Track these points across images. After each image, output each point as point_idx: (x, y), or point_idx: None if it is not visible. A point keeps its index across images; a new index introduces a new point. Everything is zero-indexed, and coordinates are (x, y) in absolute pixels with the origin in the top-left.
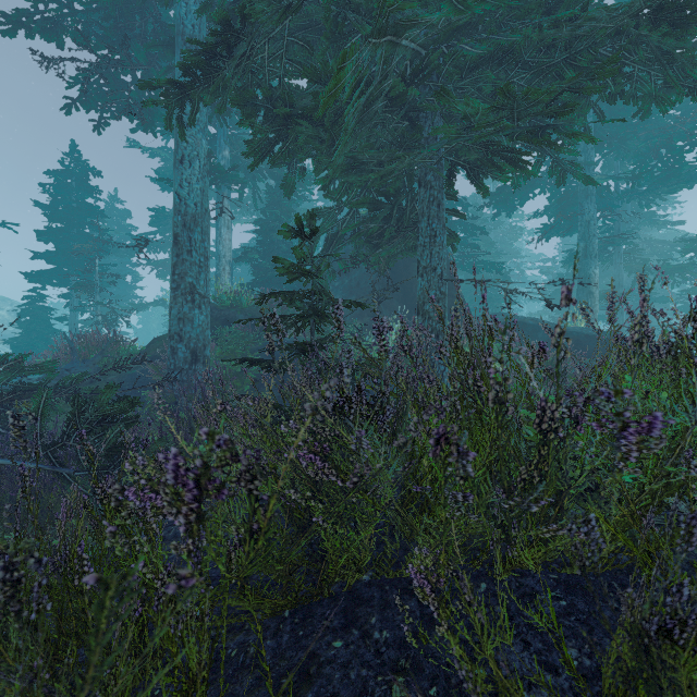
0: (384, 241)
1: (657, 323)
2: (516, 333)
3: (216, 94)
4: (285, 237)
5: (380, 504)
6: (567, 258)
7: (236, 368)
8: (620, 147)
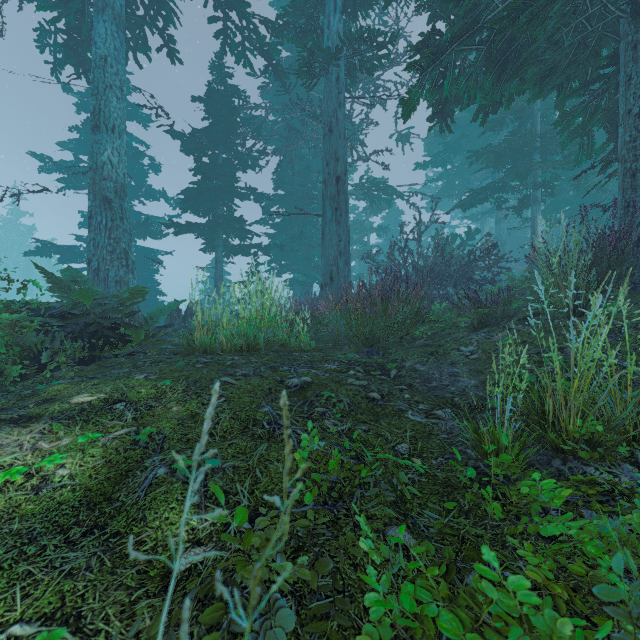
0: None
1: None
2: None
3: None
4: None
5: None
6: None
7: None
8: None
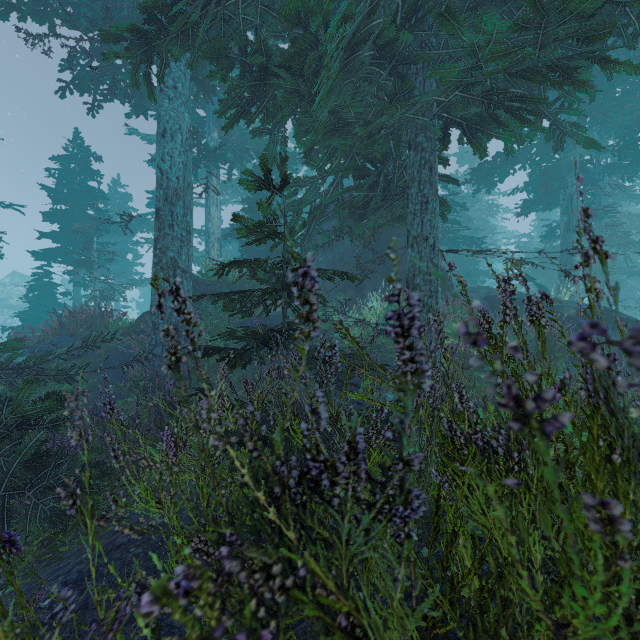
0: (370, 210)
1: (634, 296)
2: None
3: (185, 46)
4: (249, 188)
5: None
6: (547, 233)
7: (219, 343)
8: (603, 121)
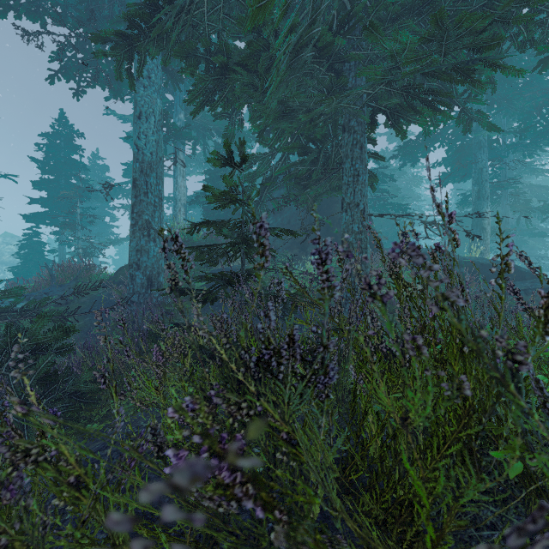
0: (312, 181)
1: (535, 254)
2: (513, 262)
3: (160, 46)
4: (215, 165)
5: (326, 543)
6: (462, 200)
7: None
8: (508, 107)
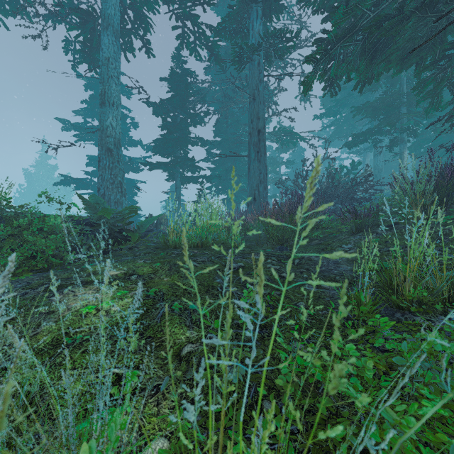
0: None
1: None
2: None
3: None
4: None
5: None
6: None
7: None
8: None
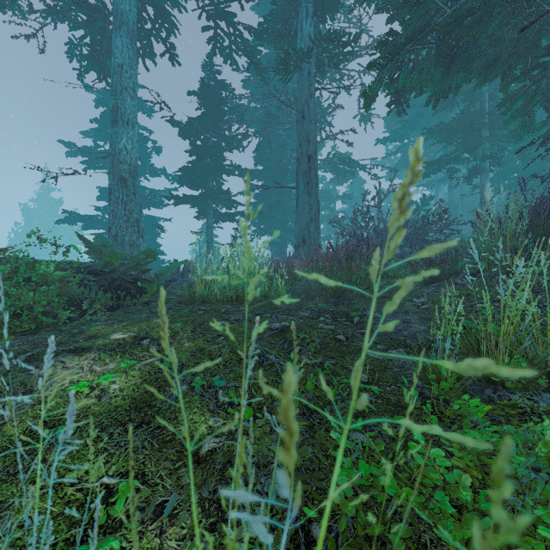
0: None
1: None
2: None
3: None
4: None
5: None
6: None
7: None
8: None
